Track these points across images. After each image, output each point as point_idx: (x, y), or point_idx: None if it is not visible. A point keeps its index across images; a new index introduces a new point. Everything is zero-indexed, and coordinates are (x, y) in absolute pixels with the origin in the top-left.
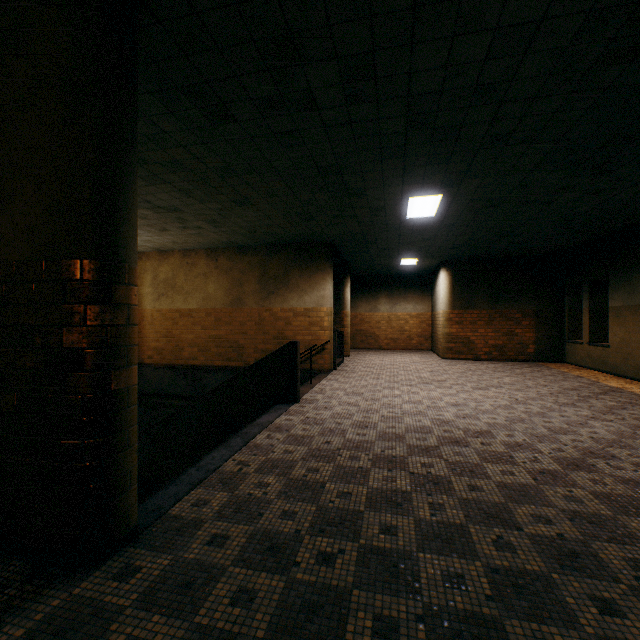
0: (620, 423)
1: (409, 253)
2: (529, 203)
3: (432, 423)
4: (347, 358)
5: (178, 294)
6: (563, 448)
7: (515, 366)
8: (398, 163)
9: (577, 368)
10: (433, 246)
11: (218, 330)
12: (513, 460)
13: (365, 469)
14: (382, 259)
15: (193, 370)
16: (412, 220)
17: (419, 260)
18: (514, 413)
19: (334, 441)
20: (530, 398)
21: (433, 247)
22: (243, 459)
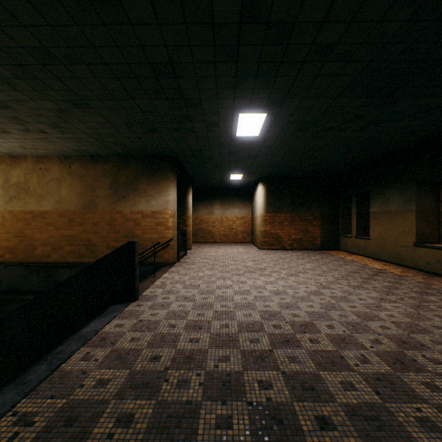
0: (403, 303)
1: (237, 170)
2: (329, 129)
3: (262, 317)
4: (189, 251)
5: (31, 197)
6: (379, 338)
7: (310, 254)
8: (231, 69)
9: (349, 254)
10: (255, 164)
11: (71, 230)
12: (346, 362)
13: (194, 405)
14: (216, 174)
15: (46, 267)
16: (240, 139)
17: (244, 176)
18: (325, 299)
19: (163, 355)
20: (330, 282)
21: (254, 165)
22: (30, 409)
